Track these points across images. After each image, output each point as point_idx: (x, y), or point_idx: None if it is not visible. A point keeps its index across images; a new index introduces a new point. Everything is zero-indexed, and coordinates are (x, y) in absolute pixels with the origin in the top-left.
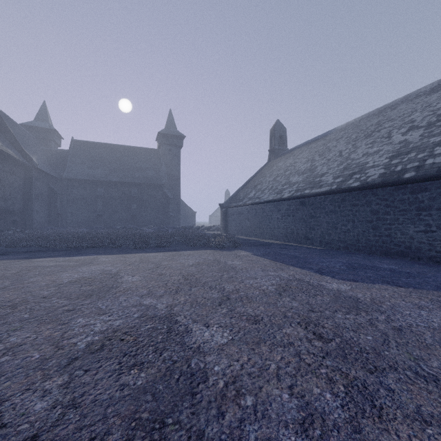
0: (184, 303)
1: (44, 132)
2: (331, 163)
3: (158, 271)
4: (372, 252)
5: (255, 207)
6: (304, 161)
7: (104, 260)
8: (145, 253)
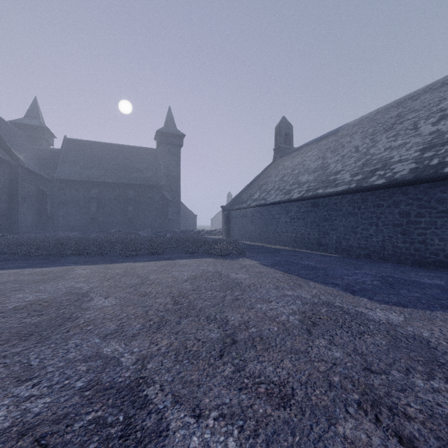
0: (165, 352)
1: (35, 130)
2: (347, 160)
3: (141, 290)
4: (401, 261)
5: (260, 209)
6: (314, 159)
7: (80, 273)
8: (134, 262)
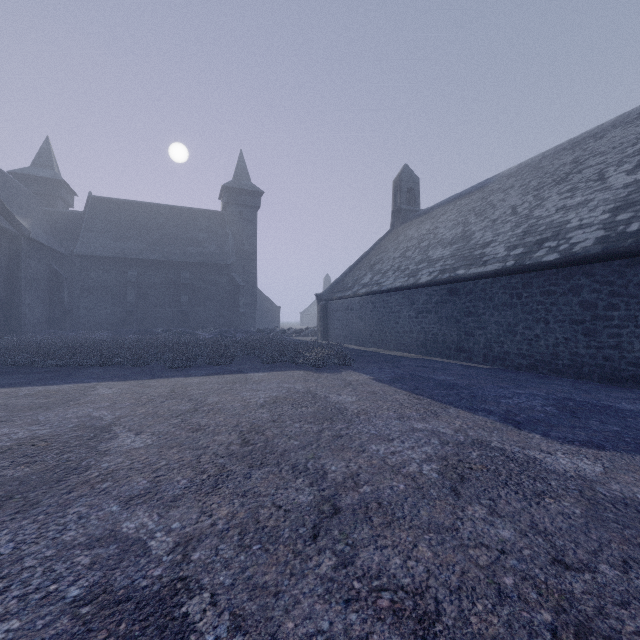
0: (224, 530)
1: (46, 185)
2: (500, 226)
3: (193, 421)
4: (583, 376)
5: (372, 298)
6: (450, 225)
7: (103, 394)
8: (185, 377)
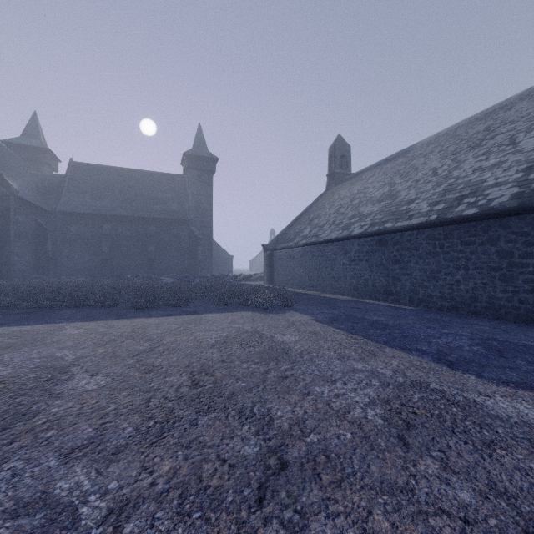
0: (163, 491)
1: (34, 152)
2: (422, 185)
3: (147, 361)
4: (500, 316)
5: (311, 248)
6: (378, 186)
7: (69, 334)
8: (147, 317)
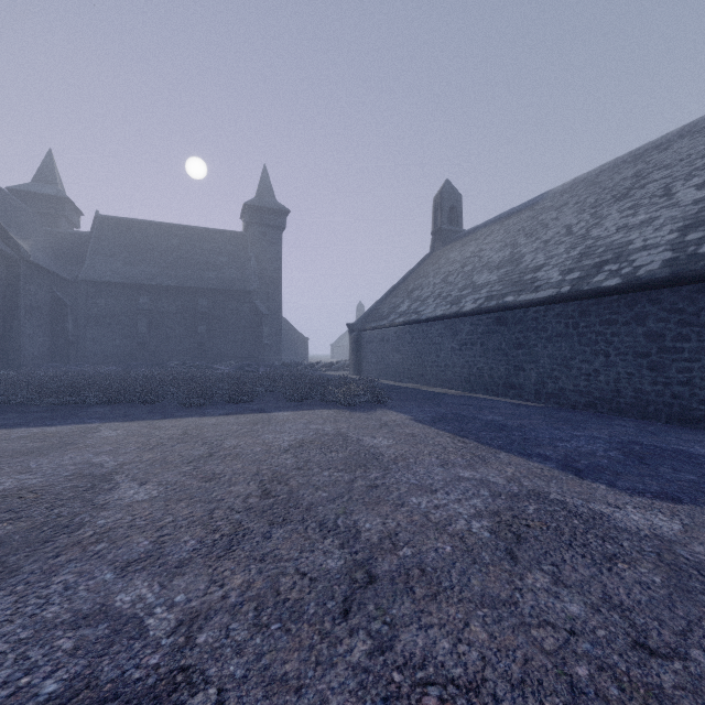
0: (237, 604)
1: (49, 202)
2: (553, 247)
3: (206, 468)
4: (648, 415)
5: (410, 328)
6: (497, 247)
7: (106, 436)
8: (201, 416)
